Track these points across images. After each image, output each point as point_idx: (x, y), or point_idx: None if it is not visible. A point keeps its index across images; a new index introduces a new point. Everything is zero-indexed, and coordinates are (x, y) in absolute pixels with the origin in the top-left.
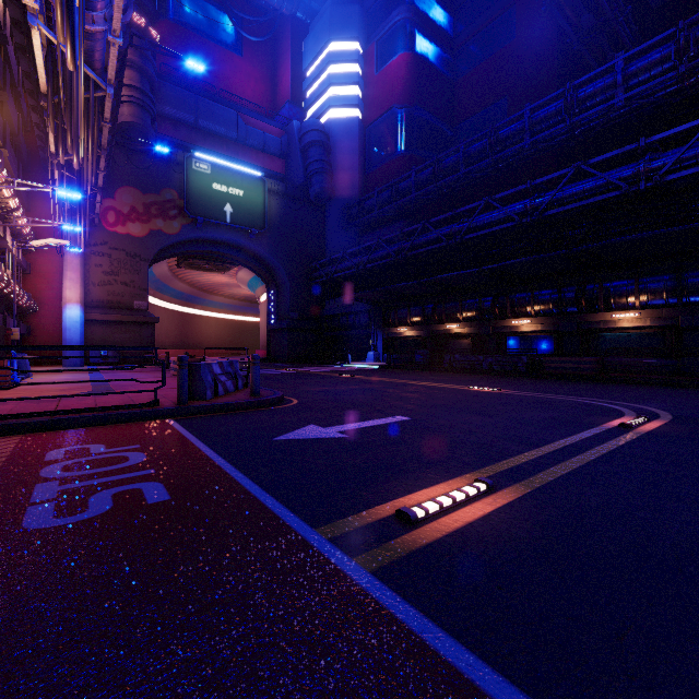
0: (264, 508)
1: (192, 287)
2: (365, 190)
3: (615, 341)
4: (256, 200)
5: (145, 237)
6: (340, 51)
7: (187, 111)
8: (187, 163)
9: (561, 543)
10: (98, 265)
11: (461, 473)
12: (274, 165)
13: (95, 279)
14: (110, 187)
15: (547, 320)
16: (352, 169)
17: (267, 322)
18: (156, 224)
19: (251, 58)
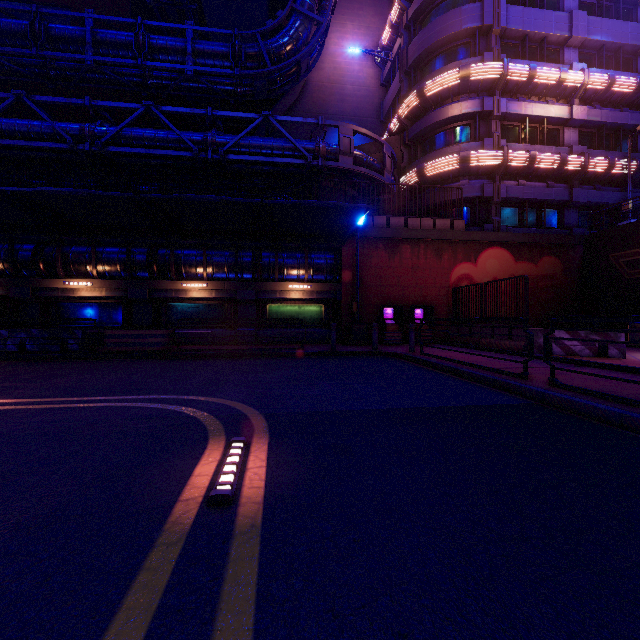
0: None
1: None
2: None
3: (186, 311)
4: None
5: None
6: None
7: None
8: None
9: None
10: None
11: None
12: None
13: None
14: None
15: (114, 284)
16: None
17: None
18: None
19: None
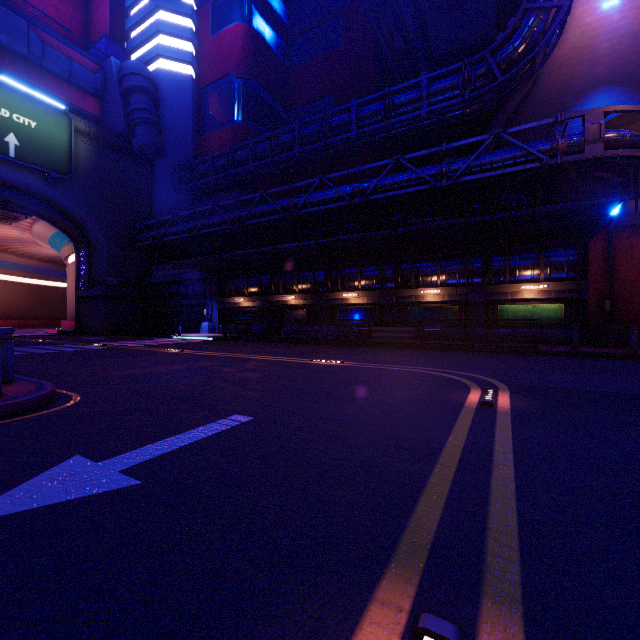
0: None
1: None
2: (199, 154)
3: (422, 313)
4: (56, 137)
5: None
6: None
7: None
8: None
9: None
10: None
11: (369, 581)
12: (85, 103)
13: None
14: None
15: (372, 294)
16: (185, 129)
17: (75, 288)
18: None
19: None
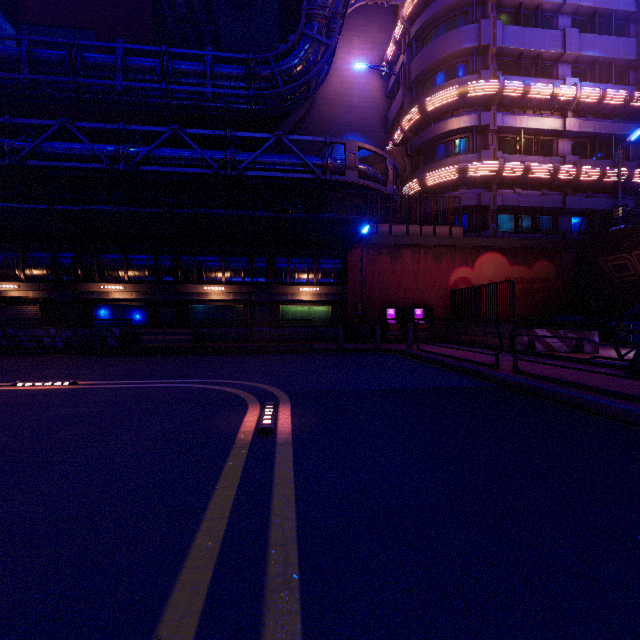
0: None
1: None
2: None
3: (207, 312)
4: None
5: None
6: None
7: None
8: None
9: None
10: None
11: None
12: None
13: None
14: None
15: (143, 288)
16: None
17: None
18: None
19: None
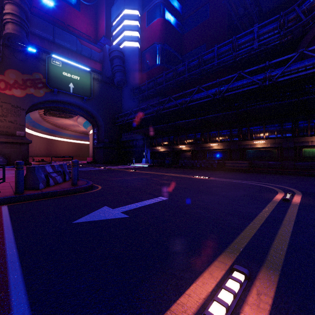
0: None
1: (54, 126)
2: (141, 82)
3: (254, 153)
4: (86, 82)
5: (23, 97)
6: (129, 14)
7: (48, 33)
8: (48, 60)
9: None
10: None
11: (215, 255)
12: (96, 66)
13: None
14: (2, 68)
15: (225, 144)
16: (135, 71)
17: (92, 144)
18: (30, 91)
19: (85, 13)
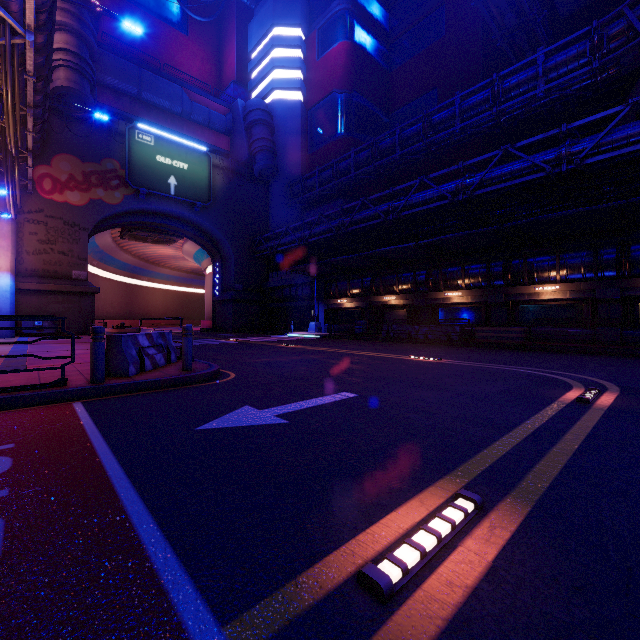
0: (148, 572)
1: (138, 259)
2: (307, 169)
3: (538, 312)
4: (200, 174)
5: (85, 206)
6: (283, 36)
7: (130, 83)
8: (129, 133)
9: (633, 637)
10: (33, 233)
11: (432, 479)
12: (219, 141)
13: (29, 247)
14: (46, 153)
15: (477, 292)
16: (294, 149)
17: (212, 294)
18: (97, 193)
19: (197, 38)
